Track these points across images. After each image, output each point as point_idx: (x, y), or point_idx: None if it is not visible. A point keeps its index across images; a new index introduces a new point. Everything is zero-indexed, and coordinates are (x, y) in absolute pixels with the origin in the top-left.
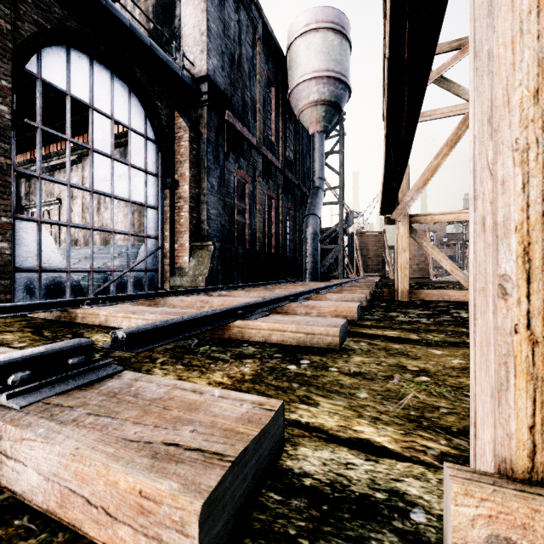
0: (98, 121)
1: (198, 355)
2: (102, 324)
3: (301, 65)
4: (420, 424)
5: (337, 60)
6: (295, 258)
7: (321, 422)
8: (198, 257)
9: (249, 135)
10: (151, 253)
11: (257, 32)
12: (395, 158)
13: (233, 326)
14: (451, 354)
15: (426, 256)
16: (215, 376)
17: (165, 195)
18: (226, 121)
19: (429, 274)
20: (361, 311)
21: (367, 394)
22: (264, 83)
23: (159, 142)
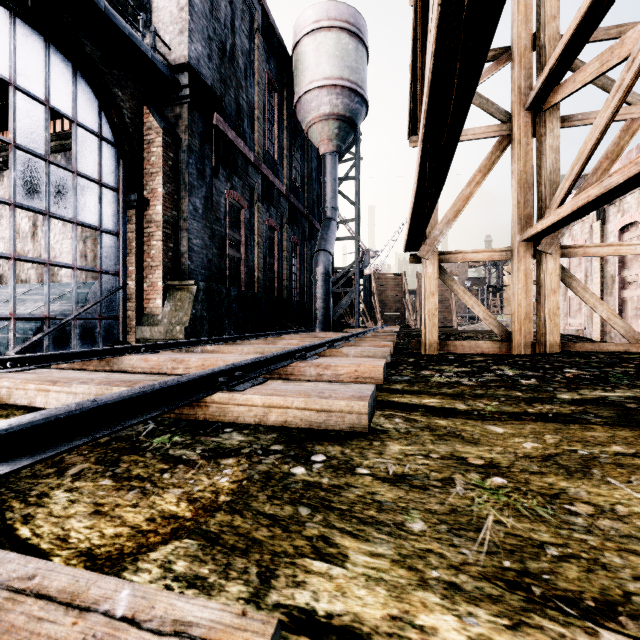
0: (23, 105)
1: (147, 455)
2: (2, 401)
3: (310, 69)
4: (529, 594)
5: (352, 68)
6: (302, 304)
7: (355, 611)
8: (175, 301)
9: (245, 148)
10: (108, 295)
11: (255, 21)
12: (431, 174)
13: (210, 402)
14: (518, 433)
15: (449, 302)
16: (165, 499)
17: (129, 217)
18: (214, 126)
19: (452, 322)
20: (387, 369)
21: (424, 523)
22: (265, 86)
23: (120, 145)
